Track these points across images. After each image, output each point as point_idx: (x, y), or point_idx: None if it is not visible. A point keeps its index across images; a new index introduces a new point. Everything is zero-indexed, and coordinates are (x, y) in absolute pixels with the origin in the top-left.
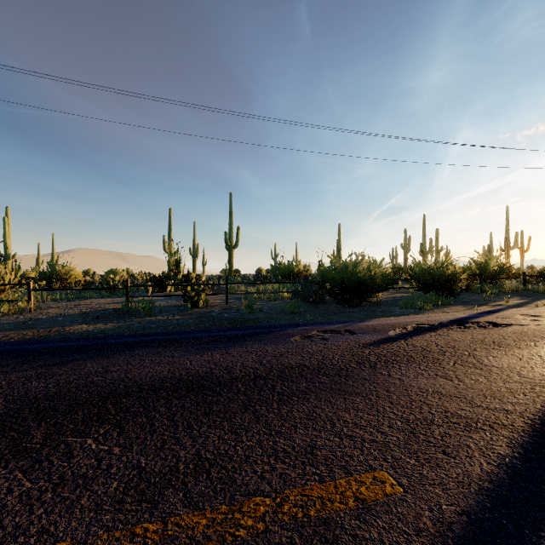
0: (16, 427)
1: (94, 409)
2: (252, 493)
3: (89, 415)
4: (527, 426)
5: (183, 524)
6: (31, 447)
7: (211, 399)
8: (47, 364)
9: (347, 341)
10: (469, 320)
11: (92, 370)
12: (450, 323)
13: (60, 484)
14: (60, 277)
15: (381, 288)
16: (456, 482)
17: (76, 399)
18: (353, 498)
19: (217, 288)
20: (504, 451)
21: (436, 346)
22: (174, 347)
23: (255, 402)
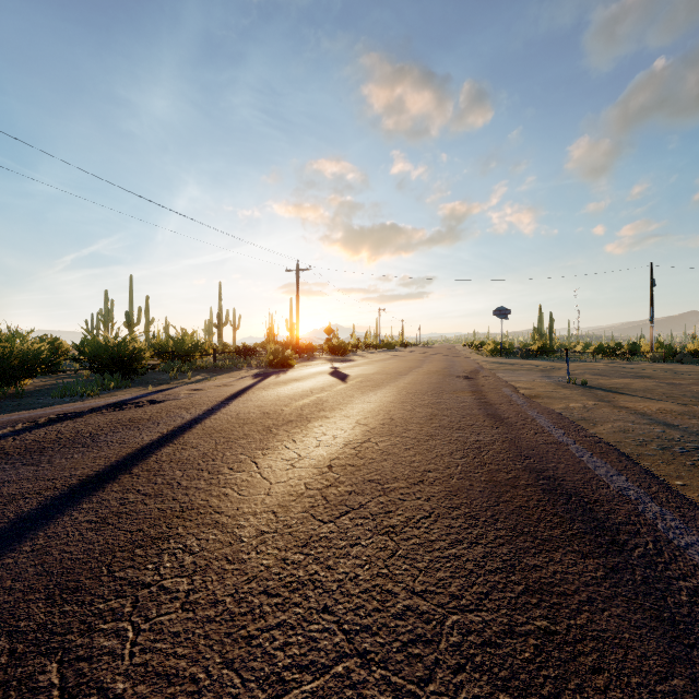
0: None
1: None
2: None
3: None
4: (78, 481)
5: None
6: None
7: None
8: None
9: None
10: (130, 401)
11: None
12: (104, 407)
13: None
14: None
15: (22, 372)
16: None
17: None
18: None
19: None
20: (30, 508)
21: (57, 434)
22: None
23: None
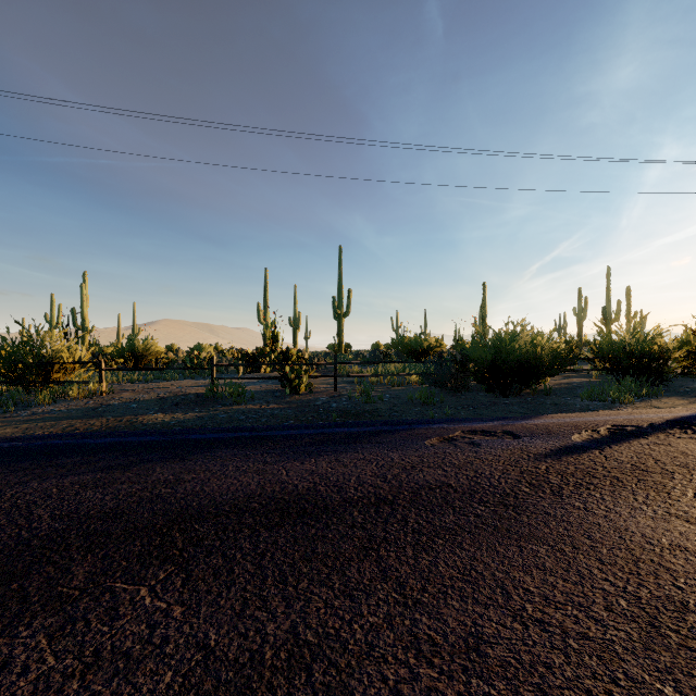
0: (56, 559)
1: (157, 537)
2: None
3: (149, 547)
4: None
5: None
6: (67, 594)
7: (314, 534)
8: (109, 465)
9: (510, 449)
10: None
11: (161, 478)
12: (667, 424)
13: (92, 667)
14: (140, 353)
15: (553, 370)
16: None
17: (135, 521)
18: None
19: (323, 368)
20: None
21: (655, 462)
22: (266, 449)
23: (378, 543)
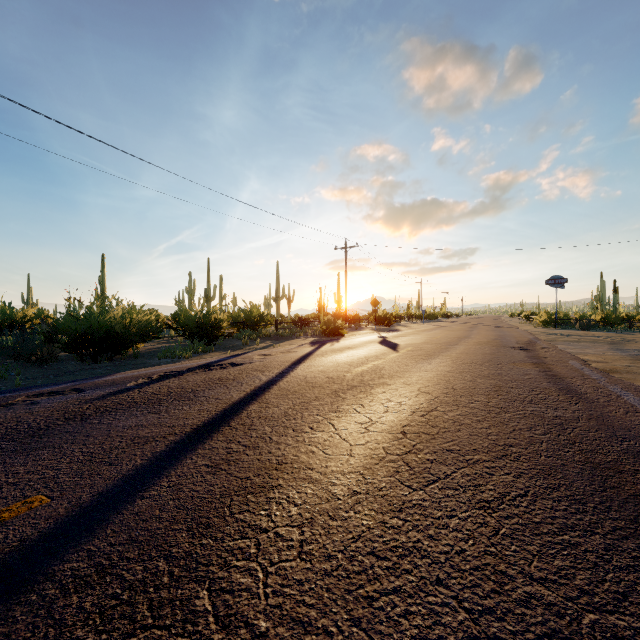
0: None
1: None
2: None
3: None
4: (191, 430)
5: None
6: None
7: None
8: None
9: (67, 401)
10: (216, 363)
11: None
12: (197, 367)
13: None
14: None
15: (138, 338)
16: (107, 479)
17: None
18: None
19: None
20: (161, 449)
21: (168, 389)
22: None
23: None
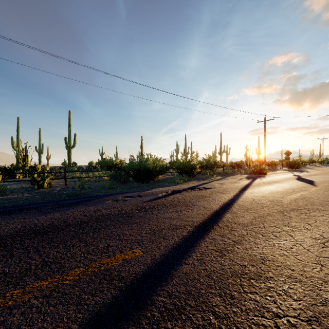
0: None
1: None
2: (74, 268)
3: None
4: (197, 225)
5: (35, 286)
6: None
7: (52, 236)
8: None
9: (137, 201)
10: (196, 187)
11: None
12: (187, 189)
13: None
14: None
15: (159, 173)
16: (164, 247)
17: None
18: (122, 260)
19: (59, 175)
20: (185, 234)
21: (177, 199)
22: (24, 213)
23: (79, 234)
